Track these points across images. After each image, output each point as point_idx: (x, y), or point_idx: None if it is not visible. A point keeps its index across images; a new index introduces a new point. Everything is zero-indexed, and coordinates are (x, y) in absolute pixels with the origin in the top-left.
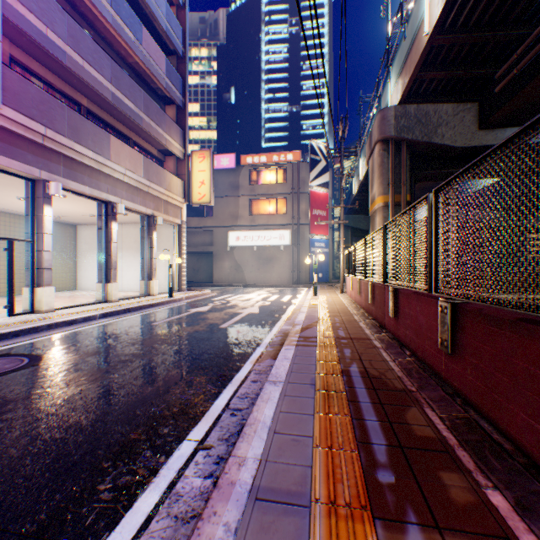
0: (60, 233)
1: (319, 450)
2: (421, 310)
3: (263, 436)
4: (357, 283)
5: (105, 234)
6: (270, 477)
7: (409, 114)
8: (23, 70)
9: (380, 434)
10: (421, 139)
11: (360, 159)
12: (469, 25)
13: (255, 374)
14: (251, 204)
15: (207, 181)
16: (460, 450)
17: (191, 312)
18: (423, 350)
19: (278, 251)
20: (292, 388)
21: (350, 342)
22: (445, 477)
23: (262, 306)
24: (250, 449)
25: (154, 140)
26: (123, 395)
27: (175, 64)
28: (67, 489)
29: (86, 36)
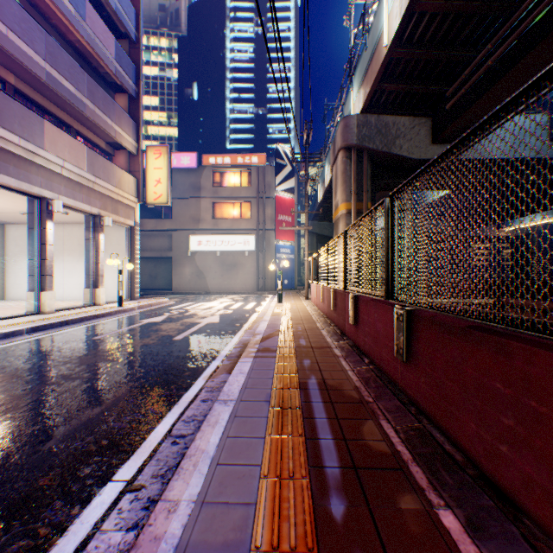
0: None
1: (266, 482)
2: (379, 317)
3: (204, 470)
4: (320, 290)
5: (38, 235)
6: (205, 525)
7: (370, 124)
8: None
9: (335, 455)
10: (381, 149)
11: (325, 165)
12: (424, 42)
13: (206, 392)
14: (214, 207)
15: (164, 180)
16: (414, 466)
17: (143, 323)
18: (380, 358)
19: (242, 256)
20: (244, 407)
21: (311, 351)
22: (398, 500)
23: (224, 315)
24: (185, 488)
25: (102, 131)
26: (39, 428)
27: (128, 49)
28: None
29: (11, 0)
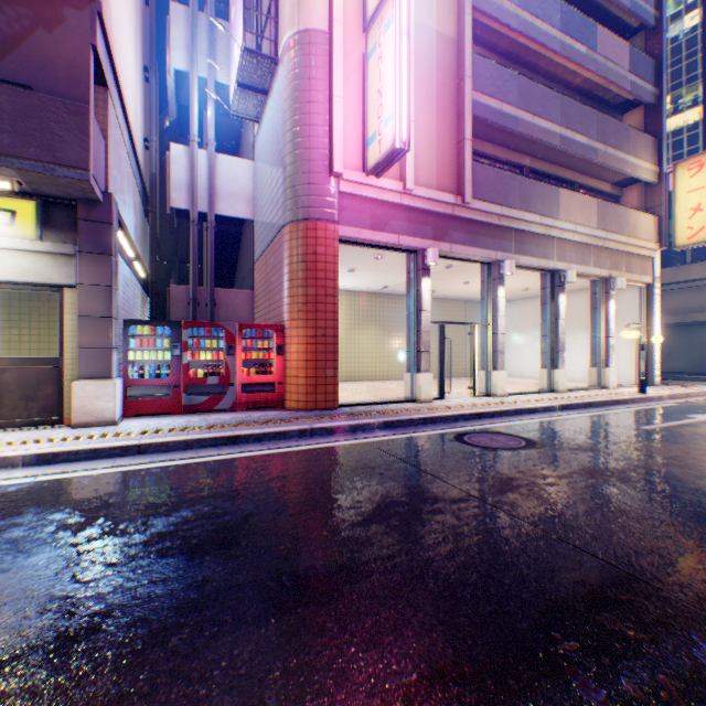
0: None
1: None
2: None
3: None
4: None
5: (549, 311)
6: None
7: None
8: (474, 158)
9: None
10: None
11: None
12: None
13: None
14: None
15: (705, 205)
16: None
17: (697, 420)
18: None
19: None
20: None
21: None
22: None
23: None
24: None
25: (607, 172)
26: (679, 507)
27: (638, 45)
28: (697, 581)
29: (533, 87)
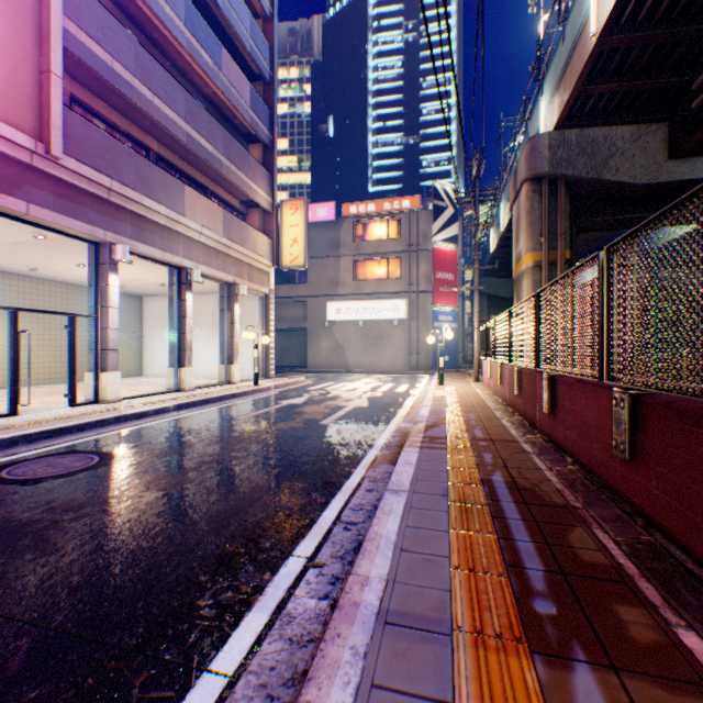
0: (123, 306)
1: (458, 573)
2: (587, 404)
3: (388, 554)
4: (497, 369)
5: (179, 308)
6: (400, 600)
7: (569, 142)
8: (84, 111)
9: (536, 558)
10: (586, 175)
11: (501, 203)
12: (654, 19)
13: (369, 481)
14: (355, 267)
15: (300, 239)
16: (642, 582)
17: (283, 405)
18: (590, 456)
19: (390, 326)
20: (419, 499)
21: (491, 444)
22: (621, 612)
23: (372, 398)
24: (373, 567)
25: (236, 189)
26: (213, 501)
27: (261, 92)
28: (164, 603)
29: (157, 66)
